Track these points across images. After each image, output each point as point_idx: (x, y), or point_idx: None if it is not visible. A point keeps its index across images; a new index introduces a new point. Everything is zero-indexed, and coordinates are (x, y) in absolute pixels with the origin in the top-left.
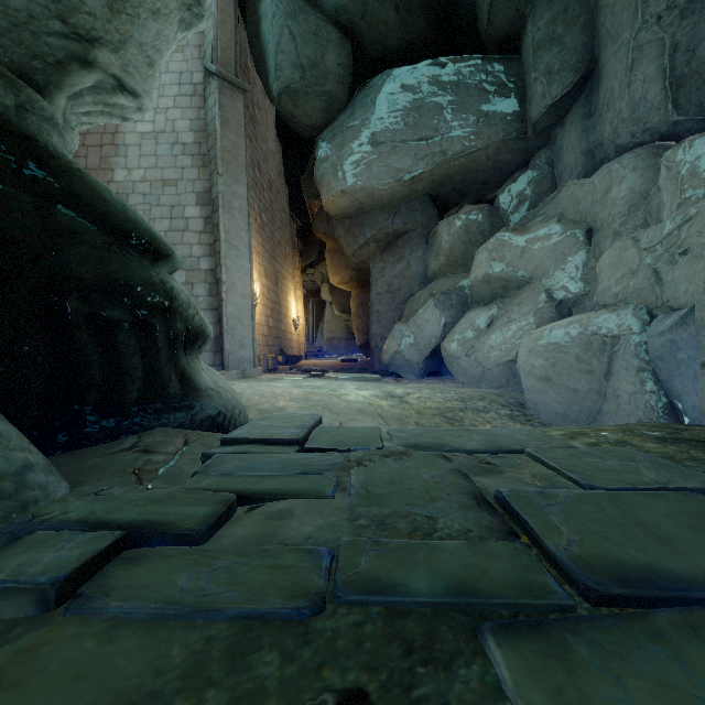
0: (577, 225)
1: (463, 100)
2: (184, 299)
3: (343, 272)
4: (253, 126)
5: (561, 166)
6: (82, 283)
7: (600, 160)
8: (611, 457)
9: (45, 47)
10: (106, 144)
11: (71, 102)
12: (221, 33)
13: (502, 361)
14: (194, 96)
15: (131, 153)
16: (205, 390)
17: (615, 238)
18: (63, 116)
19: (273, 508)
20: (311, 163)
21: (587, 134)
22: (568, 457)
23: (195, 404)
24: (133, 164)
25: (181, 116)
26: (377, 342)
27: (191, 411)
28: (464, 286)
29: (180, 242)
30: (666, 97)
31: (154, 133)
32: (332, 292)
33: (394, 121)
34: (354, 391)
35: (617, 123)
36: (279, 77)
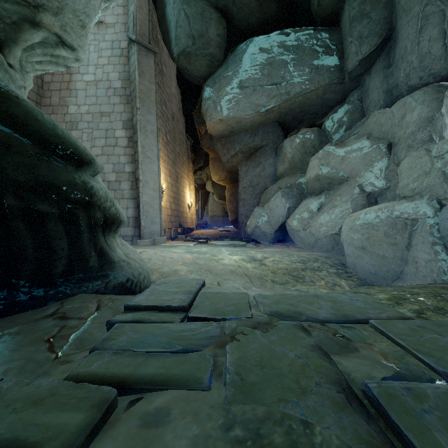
0: (381, 141)
1: (301, 58)
2: (102, 194)
3: (220, 173)
4: (161, 77)
5: (368, 101)
6: (16, 184)
7: (396, 96)
8: (447, 333)
9: (3, 11)
10: (63, 89)
11: (25, 53)
12: (139, 14)
13: (329, 234)
14: (121, 56)
15: (80, 95)
16: (118, 262)
17: (408, 149)
18: (20, 63)
19: (151, 405)
20: (199, 101)
21: (387, 79)
22: (410, 332)
23: (109, 274)
24: (81, 102)
25: (112, 70)
26: (243, 219)
27: (105, 279)
28: (301, 183)
29: (111, 154)
30: (446, 51)
31: (95, 81)
32: (213, 186)
33: (255, 72)
34: (228, 256)
35: (409, 71)
36: (178, 44)
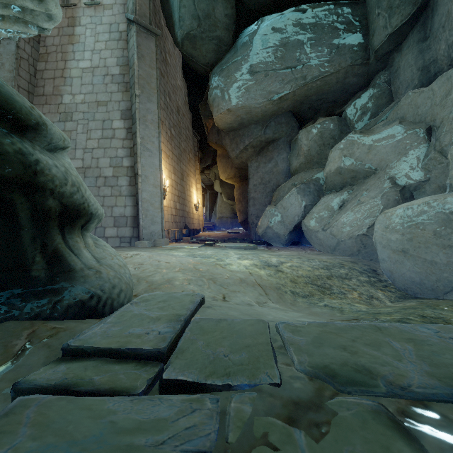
0: (417, 125)
1: (319, 37)
2: (57, 174)
3: (229, 170)
4: (165, 66)
5: (397, 83)
6: None
7: (434, 73)
8: None
9: None
10: (57, 77)
11: None
12: None
13: (355, 235)
14: (120, 40)
15: (75, 83)
16: (80, 270)
17: None
18: None
19: None
20: (206, 93)
21: (423, 54)
22: None
23: (63, 288)
24: (76, 91)
25: (110, 55)
26: (253, 219)
27: (55, 296)
28: (319, 178)
29: (108, 147)
30: None
31: (91, 68)
32: (221, 185)
33: (267, 55)
34: (236, 261)
35: None
36: (182, 26)
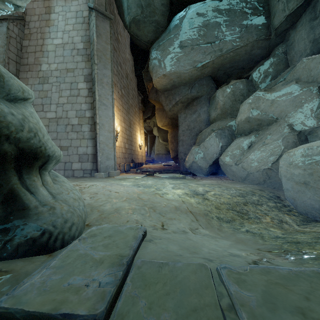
0: (311, 84)
1: (232, 19)
2: (12, 121)
3: (164, 120)
4: (117, 43)
5: (293, 53)
6: None
7: None
8: None
9: None
10: (37, 51)
11: None
12: None
13: (261, 169)
14: (83, 23)
15: (50, 55)
16: (34, 208)
17: None
18: None
19: None
20: (147, 63)
21: (313, 30)
22: None
23: (16, 226)
24: (51, 61)
25: (76, 34)
26: (182, 156)
27: (6, 236)
28: (231, 125)
29: (75, 102)
30: None
31: (62, 44)
32: (158, 131)
33: (193, 34)
34: (171, 190)
35: None
36: (129, 13)
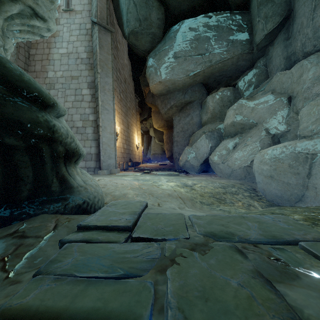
0: (282, 95)
1: (220, 34)
2: (63, 132)
3: (160, 122)
4: (116, 51)
5: (271, 66)
6: None
7: (294, 61)
8: None
9: None
10: (44, 59)
11: (6, 23)
12: (100, 3)
13: (242, 166)
14: (86, 35)
15: (56, 63)
16: (76, 187)
17: (305, 101)
18: (2, 30)
19: None
20: (144, 69)
21: (287, 48)
22: None
23: (68, 197)
24: (57, 69)
25: (80, 45)
26: (176, 155)
27: (65, 202)
28: (220, 128)
29: (79, 107)
30: None
31: (67, 54)
32: (154, 132)
33: (185, 46)
34: (165, 183)
35: (305, 40)
36: (128, 25)
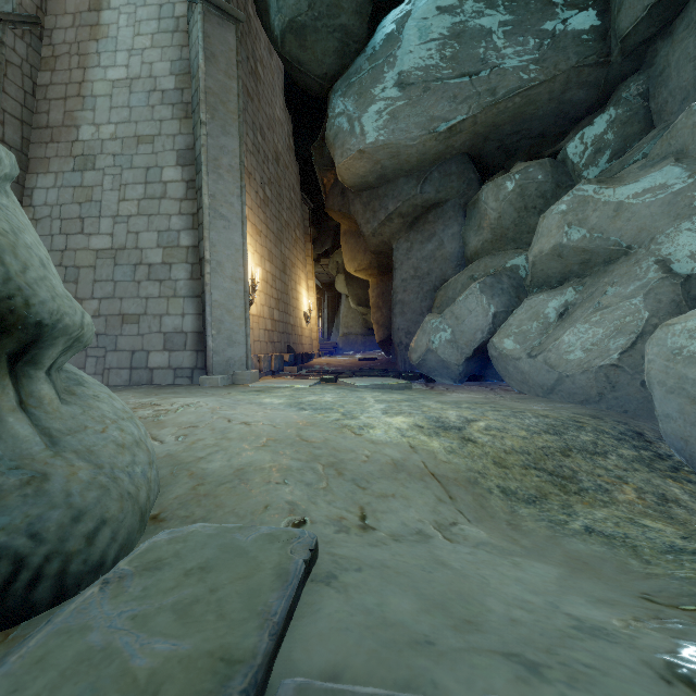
0: None
1: (519, 19)
2: None
3: (360, 257)
4: (255, 83)
5: (664, 94)
6: None
7: None
8: None
9: None
10: (71, 96)
11: None
12: None
13: (595, 366)
14: (176, 32)
15: (100, 106)
16: None
17: None
18: None
19: None
20: (323, 128)
21: None
22: None
23: None
24: (102, 119)
25: (159, 57)
26: (401, 337)
27: None
28: (517, 266)
29: (156, 213)
30: None
31: (128, 80)
32: (348, 283)
33: (427, 55)
34: (381, 418)
35: None
36: (281, 8)
